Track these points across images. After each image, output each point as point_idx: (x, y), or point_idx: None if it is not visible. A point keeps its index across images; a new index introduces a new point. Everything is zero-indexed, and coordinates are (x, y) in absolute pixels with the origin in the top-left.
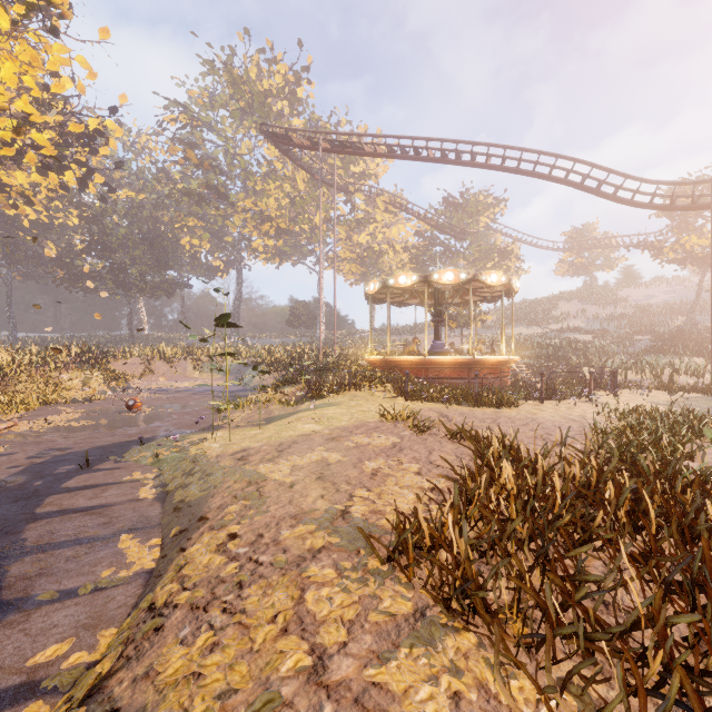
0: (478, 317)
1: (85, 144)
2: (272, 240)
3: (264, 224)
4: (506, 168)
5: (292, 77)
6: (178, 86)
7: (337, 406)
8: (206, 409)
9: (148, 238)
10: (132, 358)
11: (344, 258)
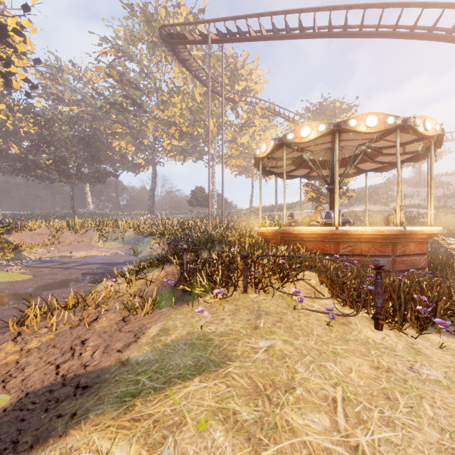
0: (346, 194)
1: (6, 43)
2: (177, 141)
3: (171, 129)
4: (399, 33)
5: (191, 17)
6: (107, 26)
7: (218, 380)
8: (15, 311)
9: (83, 138)
10: (40, 229)
11: (230, 155)
